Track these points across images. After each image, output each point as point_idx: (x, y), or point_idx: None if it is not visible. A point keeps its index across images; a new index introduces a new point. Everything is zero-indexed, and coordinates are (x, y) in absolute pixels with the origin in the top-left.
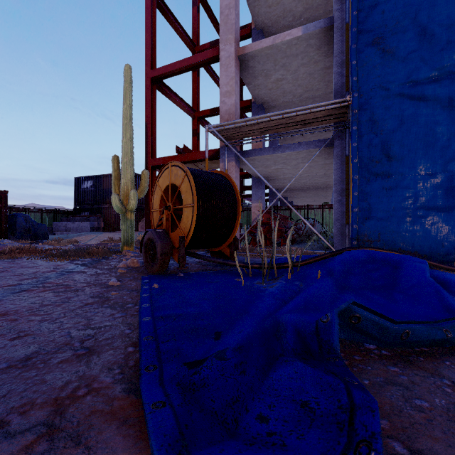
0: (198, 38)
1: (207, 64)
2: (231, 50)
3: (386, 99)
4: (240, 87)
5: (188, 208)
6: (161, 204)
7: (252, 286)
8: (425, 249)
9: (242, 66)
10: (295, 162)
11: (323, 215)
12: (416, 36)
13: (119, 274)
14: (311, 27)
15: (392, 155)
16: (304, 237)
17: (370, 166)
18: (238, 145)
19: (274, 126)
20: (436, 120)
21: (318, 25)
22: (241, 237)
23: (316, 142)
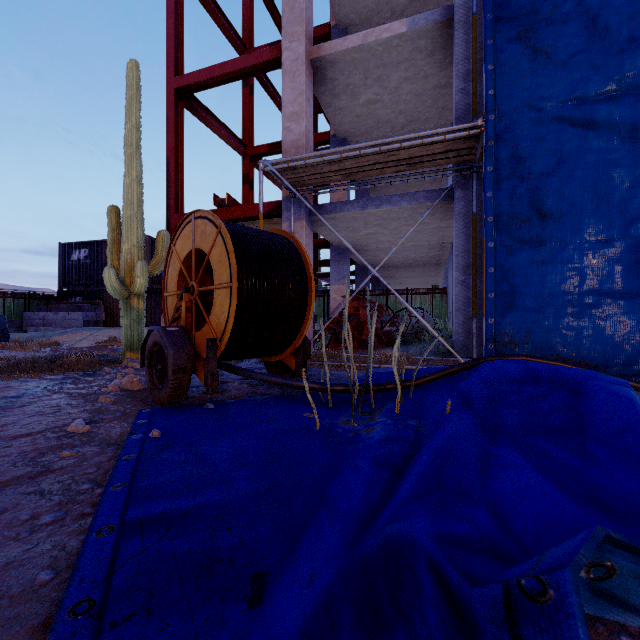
0: (251, 37)
1: (264, 71)
2: (300, 49)
3: (538, 124)
4: (314, 117)
5: (222, 290)
6: (179, 283)
7: (333, 430)
8: (596, 356)
9: (316, 77)
10: (395, 224)
11: (432, 302)
12: (582, 29)
13: (99, 407)
14: (420, 20)
15: (547, 211)
16: (409, 336)
17: (513, 228)
18: (311, 195)
19: (366, 165)
20: (613, 158)
21: (430, 18)
22: (315, 337)
23: (428, 193)
